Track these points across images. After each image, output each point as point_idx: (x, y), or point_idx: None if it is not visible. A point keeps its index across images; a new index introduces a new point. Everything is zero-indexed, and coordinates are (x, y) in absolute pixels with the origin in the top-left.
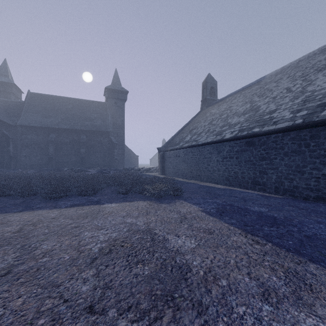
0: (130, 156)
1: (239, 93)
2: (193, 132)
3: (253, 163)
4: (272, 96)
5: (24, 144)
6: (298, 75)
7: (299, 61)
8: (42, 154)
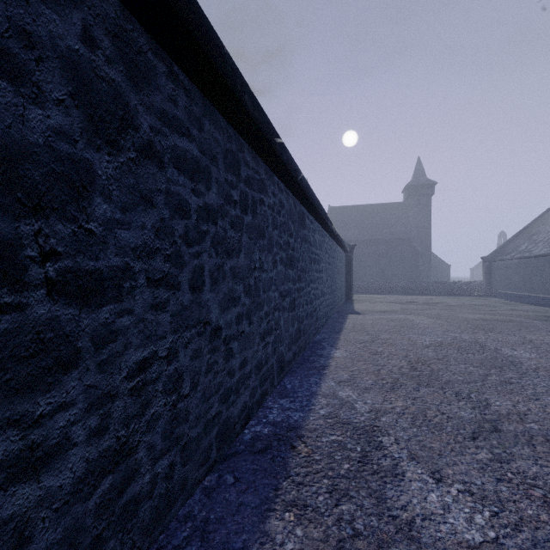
0: (437, 265)
1: None
2: (531, 239)
3: None
4: None
5: None
6: None
7: None
8: None
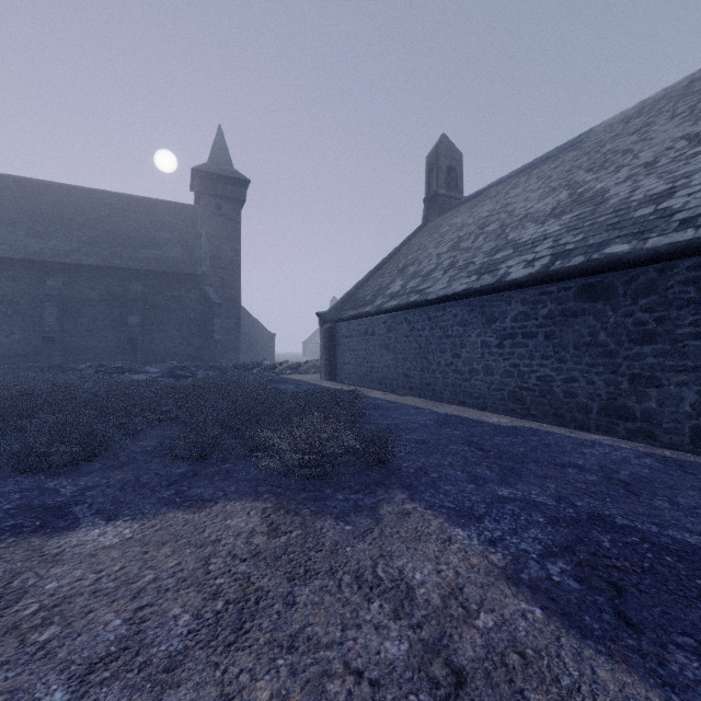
0: (256, 334)
1: (524, 175)
2: (408, 272)
3: (609, 352)
4: (639, 162)
5: None
6: None
7: (691, 83)
8: (27, 327)
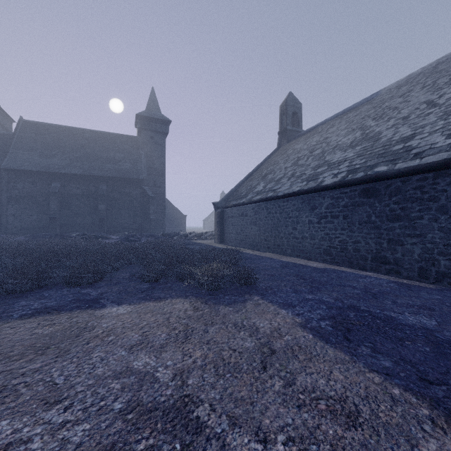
0: (174, 215)
1: (338, 118)
2: (268, 178)
3: (376, 226)
4: (400, 116)
5: (12, 197)
6: (442, 82)
7: (437, 65)
8: (40, 212)
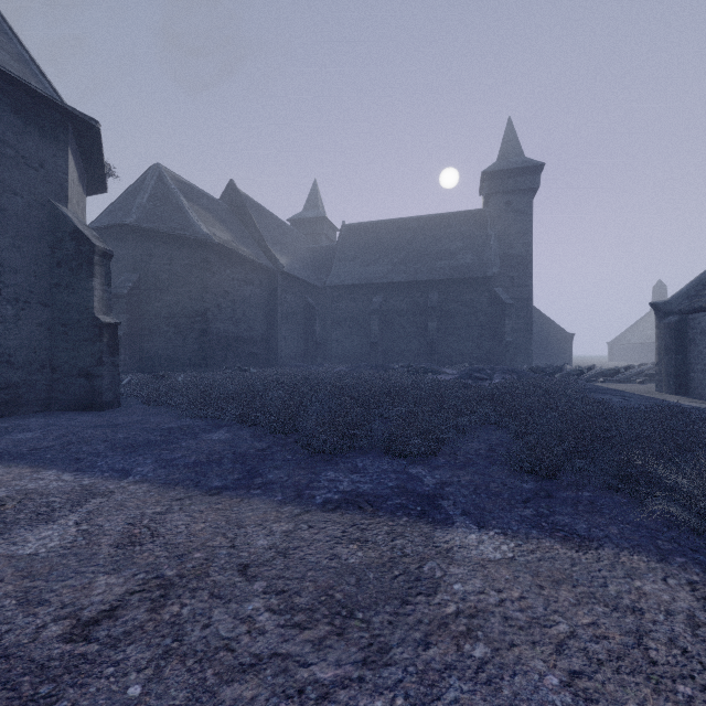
0: (548, 334)
1: None
2: None
3: None
4: None
5: (336, 319)
6: None
7: None
8: (361, 336)
